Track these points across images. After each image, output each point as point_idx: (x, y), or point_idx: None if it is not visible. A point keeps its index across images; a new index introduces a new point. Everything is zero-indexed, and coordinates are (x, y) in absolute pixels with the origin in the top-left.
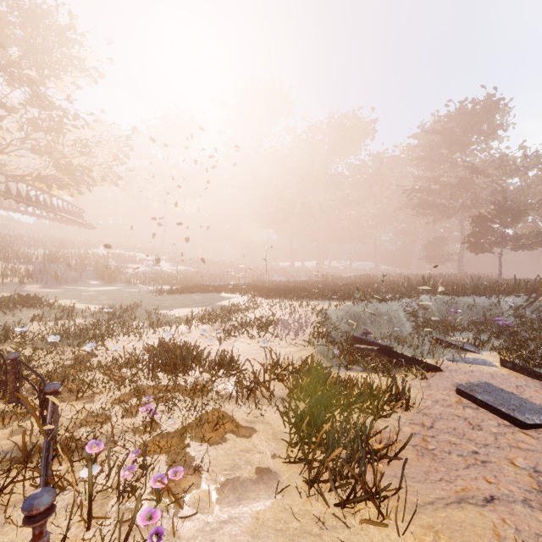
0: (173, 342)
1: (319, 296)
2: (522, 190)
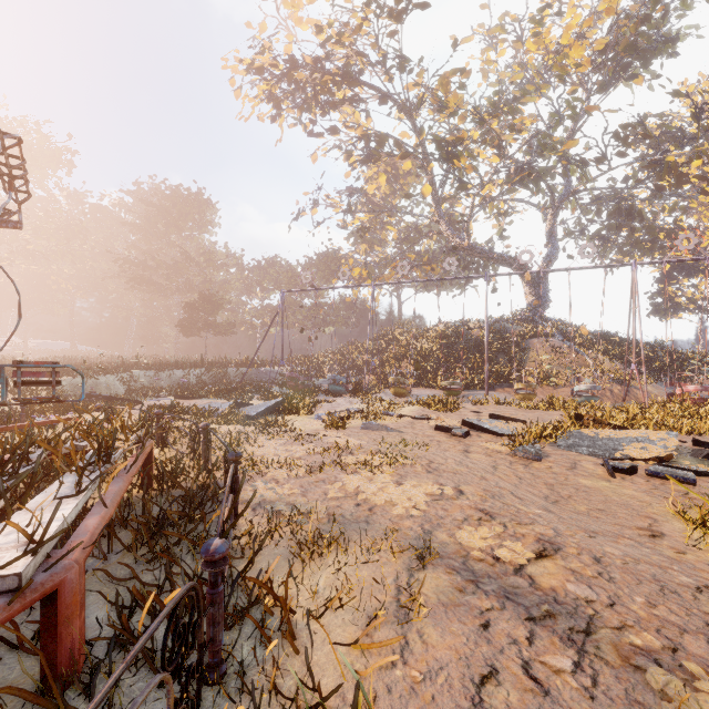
0: None
1: None
2: (225, 284)
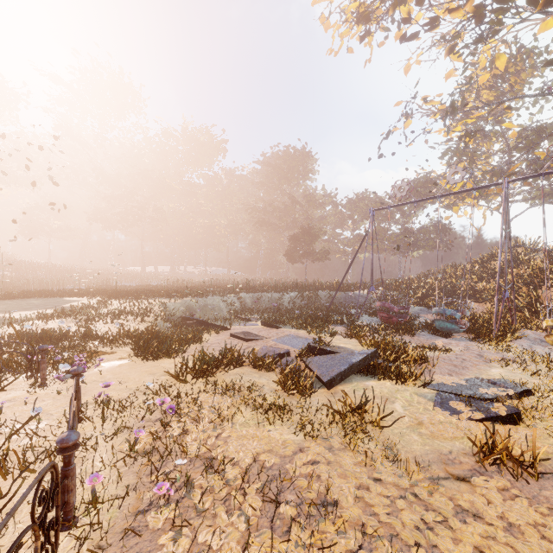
0: (35, 331)
1: (165, 295)
2: (322, 219)
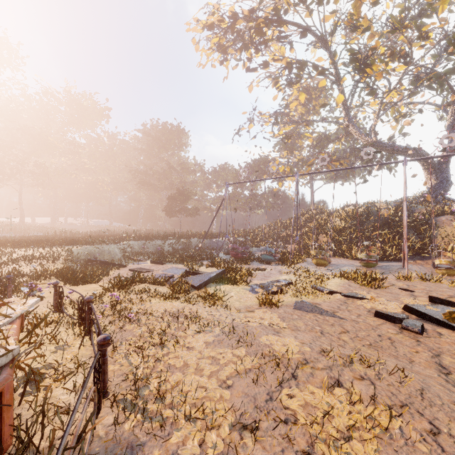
0: None
1: (64, 244)
2: (193, 183)
